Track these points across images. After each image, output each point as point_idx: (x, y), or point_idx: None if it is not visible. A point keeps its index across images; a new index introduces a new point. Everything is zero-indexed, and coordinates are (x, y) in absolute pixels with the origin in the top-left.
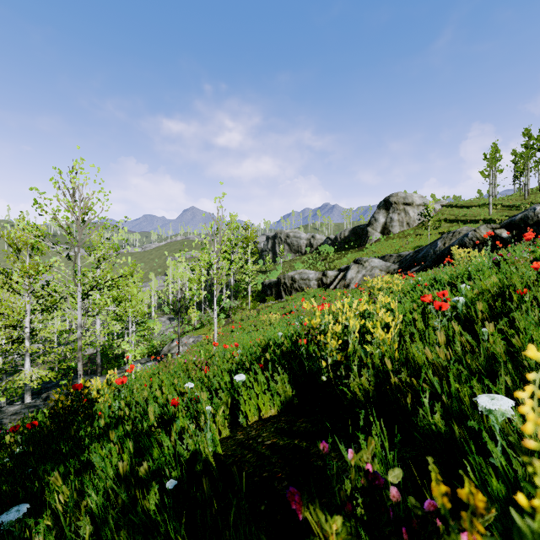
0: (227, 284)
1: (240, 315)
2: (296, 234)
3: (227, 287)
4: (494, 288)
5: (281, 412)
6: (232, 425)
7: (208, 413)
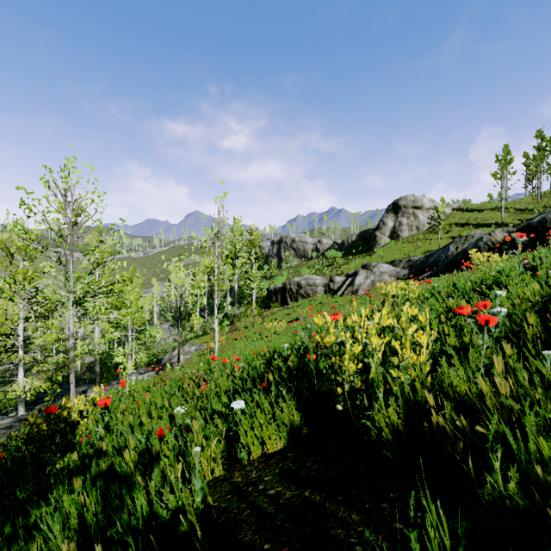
0: (231, 290)
1: (245, 323)
2: (302, 239)
3: (231, 293)
4: (536, 297)
5: (287, 444)
6: (229, 460)
7: (197, 455)
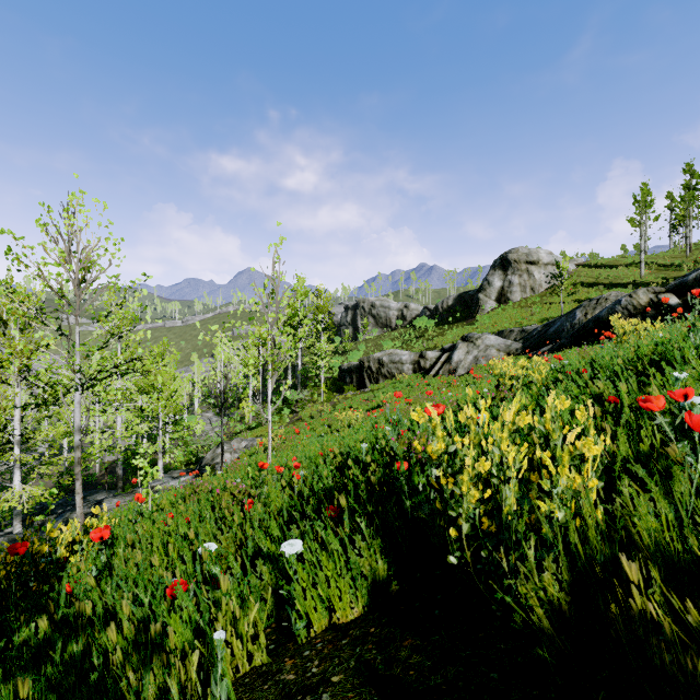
0: (293, 369)
1: (310, 411)
2: (384, 304)
3: (293, 372)
4: None
5: (368, 608)
6: (278, 634)
7: (218, 648)
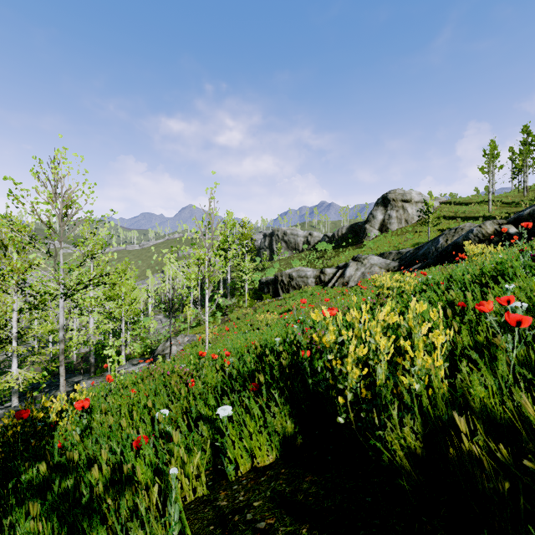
0: (224, 282)
1: (237, 314)
2: (293, 232)
3: (224, 284)
4: None
5: (280, 456)
6: (214, 474)
7: (173, 480)
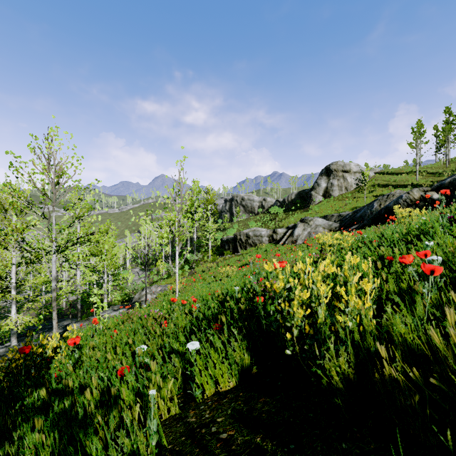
0: (191, 240)
1: (202, 267)
2: (250, 198)
3: (191, 242)
4: None
5: (239, 382)
6: (185, 398)
7: (152, 399)
